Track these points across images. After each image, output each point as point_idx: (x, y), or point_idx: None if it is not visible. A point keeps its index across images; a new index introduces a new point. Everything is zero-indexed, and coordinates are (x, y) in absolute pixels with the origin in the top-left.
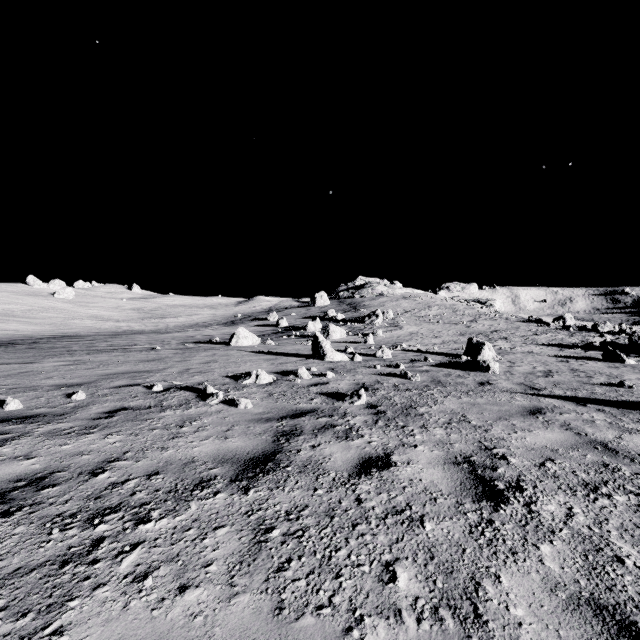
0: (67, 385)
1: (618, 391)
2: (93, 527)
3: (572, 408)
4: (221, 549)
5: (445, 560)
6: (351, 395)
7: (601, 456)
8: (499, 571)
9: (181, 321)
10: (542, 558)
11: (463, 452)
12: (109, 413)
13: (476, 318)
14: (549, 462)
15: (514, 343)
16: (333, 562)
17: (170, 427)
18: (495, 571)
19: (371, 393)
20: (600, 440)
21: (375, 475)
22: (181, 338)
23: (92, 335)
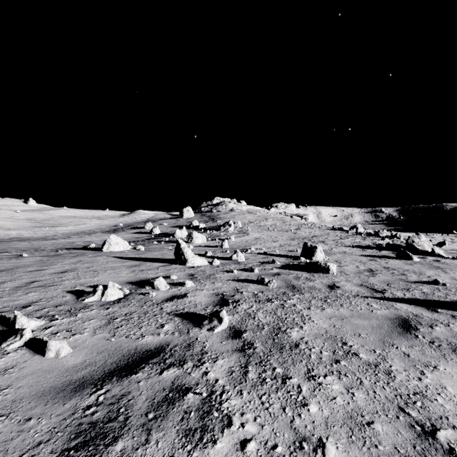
0: None
1: (439, 289)
2: None
3: (431, 316)
4: None
5: None
6: (210, 317)
7: None
8: None
9: (70, 229)
10: None
11: (403, 455)
12: None
13: (299, 227)
14: None
15: (330, 245)
16: None
17: None
18: None
19: (232, 308)
20: None
21: None
22: (60, 244)
23: None
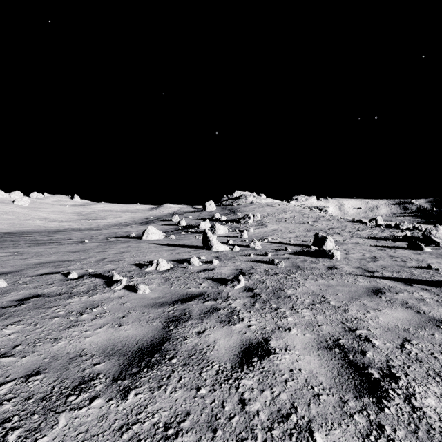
0: None
1: (429, 272)
2: None
3: (403, 288)
4: None
5: None
6: (232, 280)
7: None
8: None
9: (109, 221)
10: None
11: (331, 334)
12: (20, 301)
13: (317, 219)
14: (407, 343)
15: (345, 237)
16: None
17: (71, 315)
18: None
19: (248, 277)
20: (438, 318)
21: (256, 366)
22: (106, 234)
23: (39, 232)
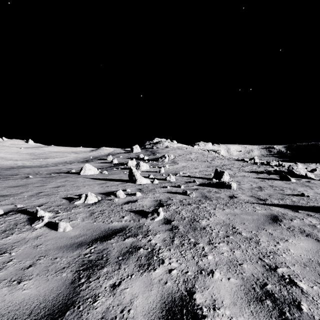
0: None
1: (304, 199)
2: None
3: (293, 214)
4: None
5: None
6: (152, 212)
7: None
8: None
9: (56, 160)
10: None
11: (256, 277)
12: None
13: (214, 159)
14: None
15: (234, 171)
16: None
17: None
18: None
19: (166, 208)
20: None
21: None
22: (52, 170)
23: None
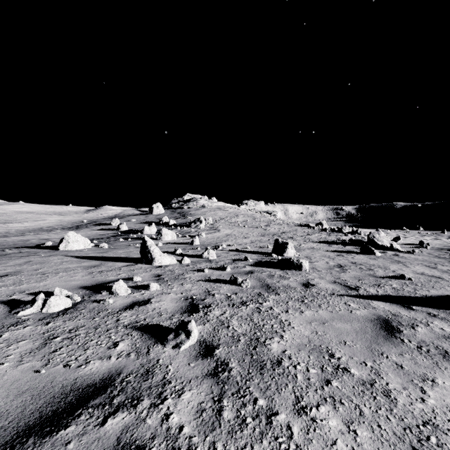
0: None
1: (407, 284)
2: None
3: (409, 315)
4: None
5: None
6: (176, 331)
7: None
8: None
9: (25, 226)
10: None
11: None
12: None
13: (269, 223)
14: None
15: (299, 241)
16: None
17: None
18: None
19: (203, 316)
20: None
21: None
22: (10, 242)
23: None
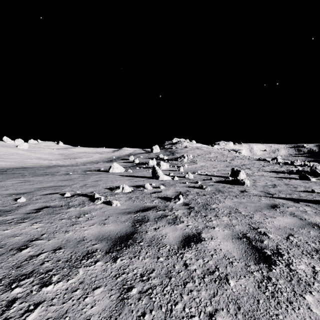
0: (16, 193)
1: (312, 195)
2: (10, 290)
3: (292, 204)
4: (97, 306)
5: (248, 310)
6: (174, 198)
7: (318, 232)
8: (285, 318)
9: (84, 160)
10: (309, 306)
11: (241, 231)
12: (37, 210)
13: (233, 158)
14: (291, 236)
15: (253, 171)
16: (174, 314)
17: (72, 218)
18: (282, 318)
19: (185, 197)
20: (314, 222)
21: (193, 247)
22: (83, 168)
23: (36, 167)
